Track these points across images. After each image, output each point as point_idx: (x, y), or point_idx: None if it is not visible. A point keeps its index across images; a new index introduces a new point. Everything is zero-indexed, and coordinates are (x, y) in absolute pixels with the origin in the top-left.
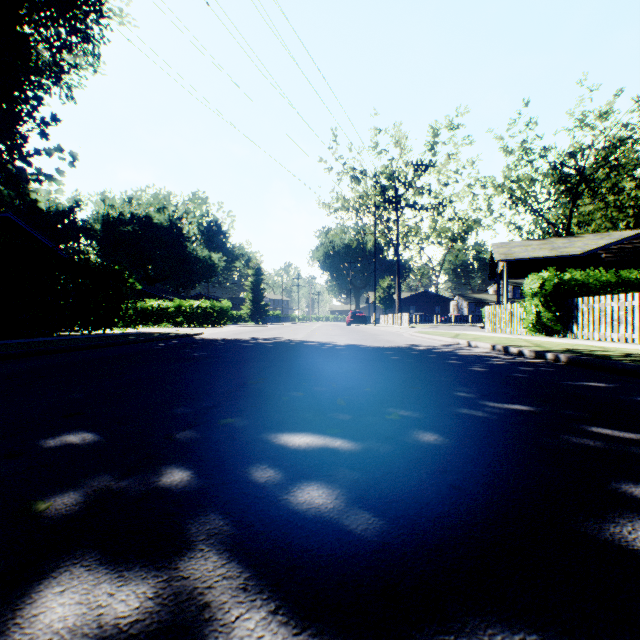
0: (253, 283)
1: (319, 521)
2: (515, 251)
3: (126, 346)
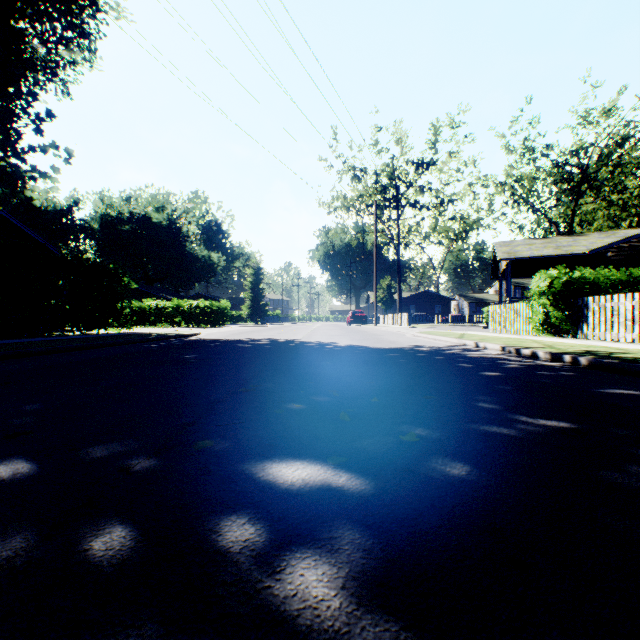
0: (252, 283)
1: None
2: (518, 250)
3: (116, 347)
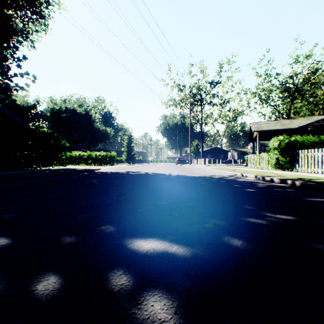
0: (127, 143)
1: None
2: (263, 126)
3: (58, 176)
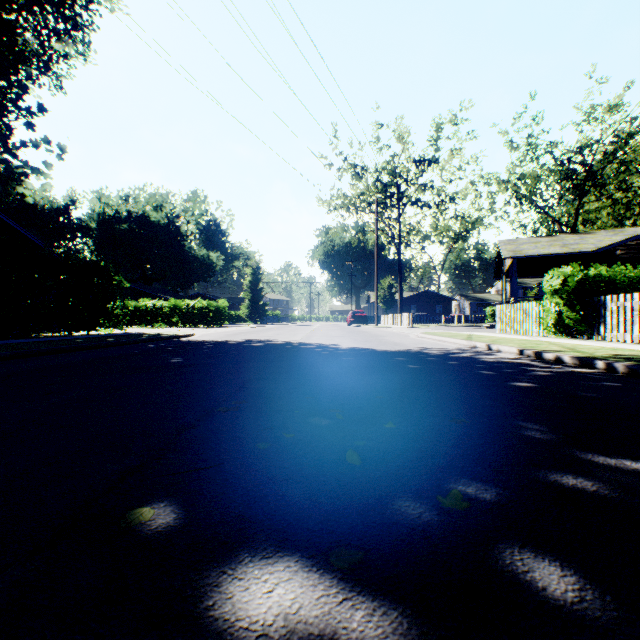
0: (251, 282)
1: None
2: (524, 248)
3: (99, 350)
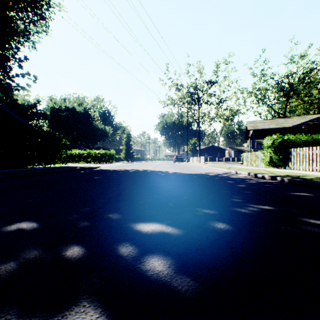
0: (126, 141)
1: (158, 284)
2: (258, 125)
3: (60, 173)
